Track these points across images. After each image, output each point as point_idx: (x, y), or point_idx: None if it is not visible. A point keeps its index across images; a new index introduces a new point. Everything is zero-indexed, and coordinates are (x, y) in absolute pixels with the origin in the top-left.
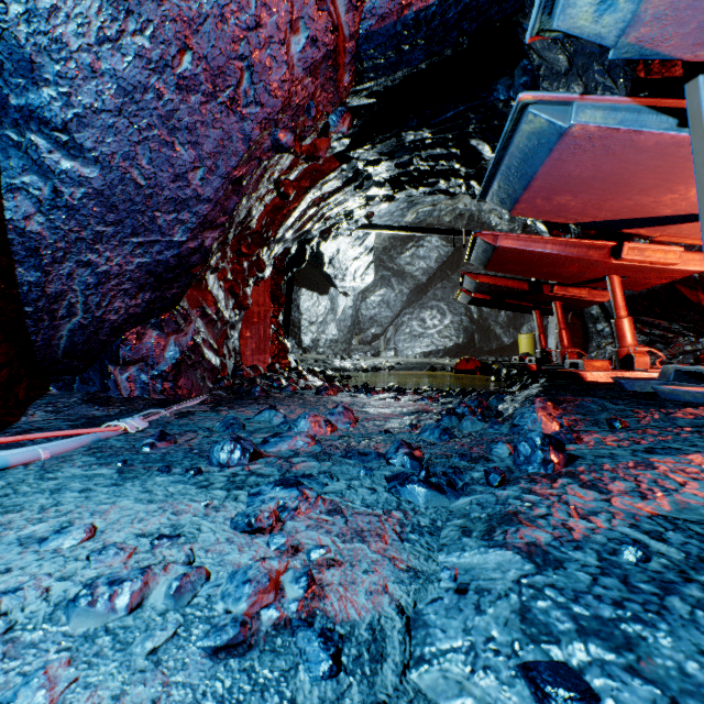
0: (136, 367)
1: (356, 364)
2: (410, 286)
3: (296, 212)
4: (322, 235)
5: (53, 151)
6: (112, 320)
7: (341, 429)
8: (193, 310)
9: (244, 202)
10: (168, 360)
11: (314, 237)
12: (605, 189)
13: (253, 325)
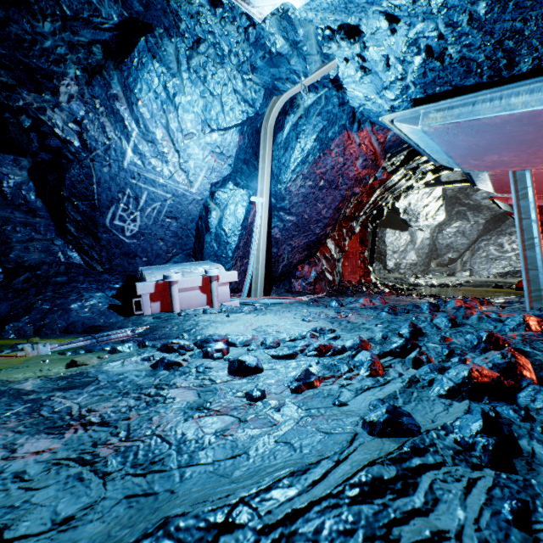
0: (301, 280)
1: (427, 282)
2: (486, 217)
3: (369, 202)
4: (395, 199)
5: (285, 215)
6: (294, 262)
7: (377, 305)
8: (321, 256)
9: (341, 214)
10: (312, 277)
11: (388, 201)
12: (540, 184)
13: (349, 259)
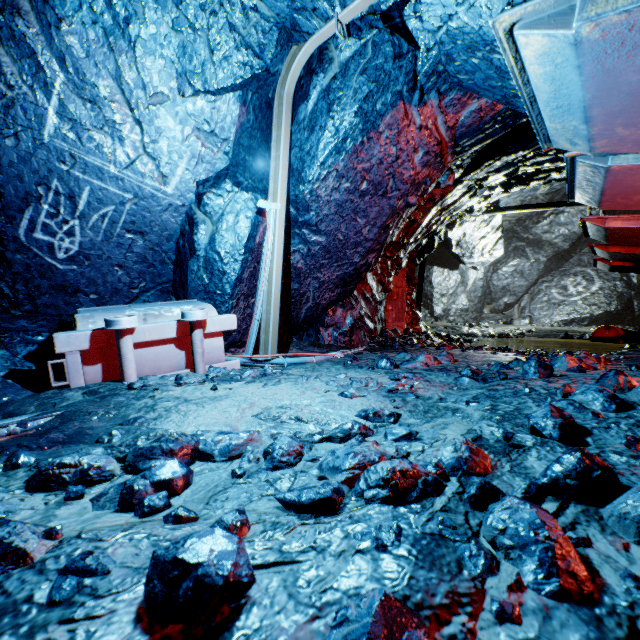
0: (332, 328)
1: (484, 331)
2: (548, 254)
3: (423, 224)
4: (448, 226)
5: (310, 234)
6: (323, 304)
7: (443, 364)
8: (359, 296)
9: (389, 236)
10: (347, 324)
11: (440, 229)
12: None
13: (393, 301)
